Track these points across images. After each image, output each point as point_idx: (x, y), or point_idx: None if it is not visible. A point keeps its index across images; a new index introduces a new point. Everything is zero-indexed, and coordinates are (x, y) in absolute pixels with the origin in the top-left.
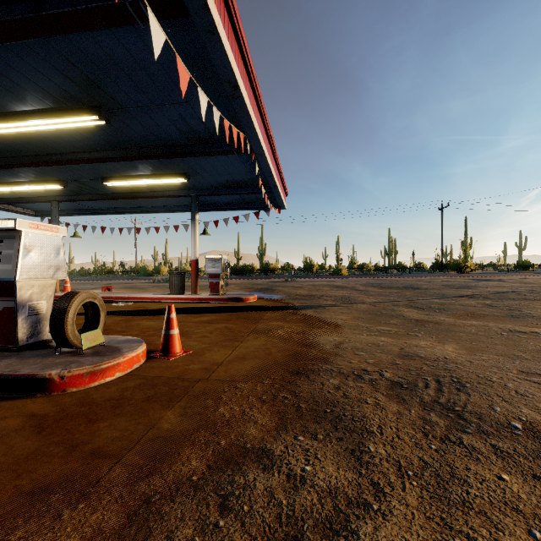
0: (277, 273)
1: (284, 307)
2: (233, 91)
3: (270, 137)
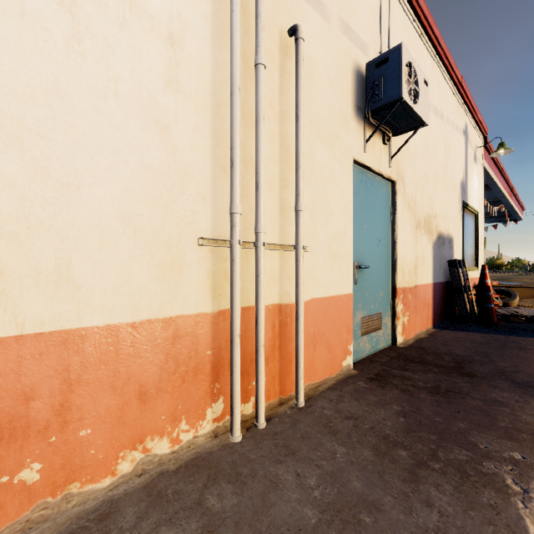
0: (505, 269)
1: (523, 287)
2: (502, 197)
3: (515, 193)
